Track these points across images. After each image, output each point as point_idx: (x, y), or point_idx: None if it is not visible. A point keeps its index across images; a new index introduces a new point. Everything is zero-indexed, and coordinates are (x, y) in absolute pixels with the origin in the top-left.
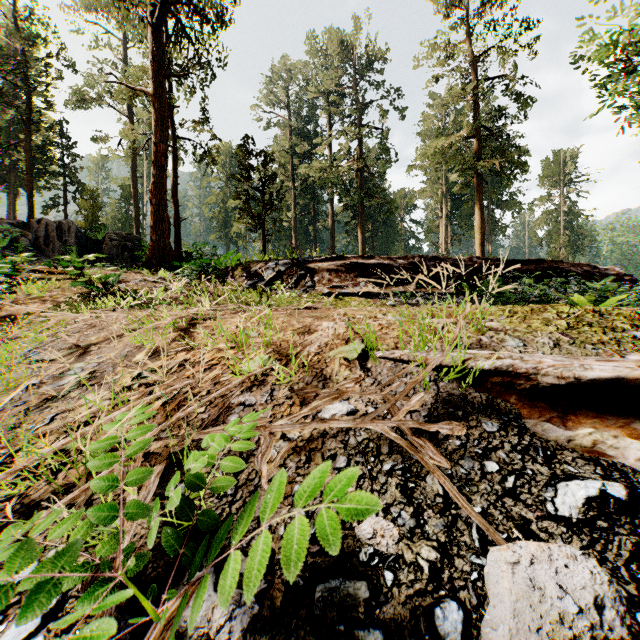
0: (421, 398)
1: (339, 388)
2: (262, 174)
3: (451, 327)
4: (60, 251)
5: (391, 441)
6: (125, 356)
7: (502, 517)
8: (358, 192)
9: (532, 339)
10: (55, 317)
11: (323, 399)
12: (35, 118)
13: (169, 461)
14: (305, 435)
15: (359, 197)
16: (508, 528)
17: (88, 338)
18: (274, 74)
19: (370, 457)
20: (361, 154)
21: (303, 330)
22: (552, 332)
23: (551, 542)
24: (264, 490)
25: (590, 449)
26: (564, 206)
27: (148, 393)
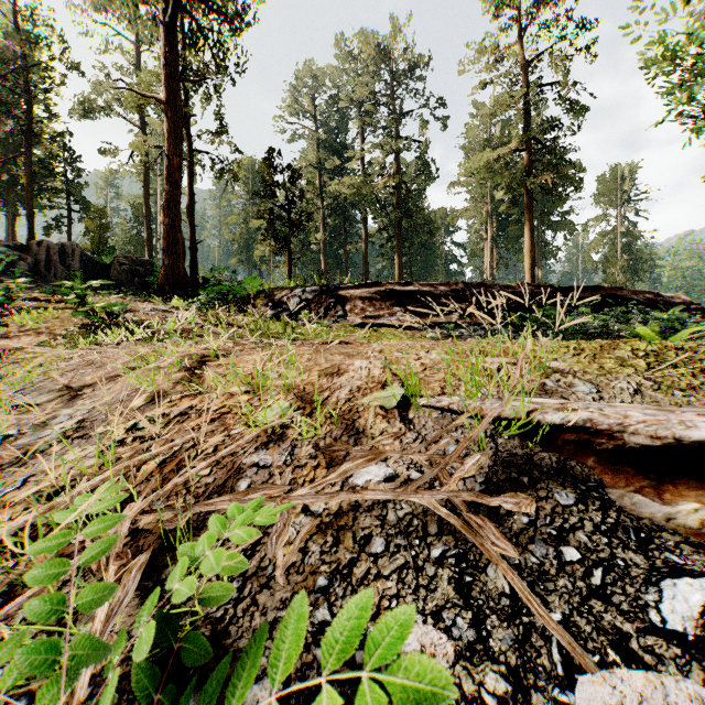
0: (477, 461)
1: (374, 445)
2: (287, 191)
3: (510, 369)
4: (63, 277)
5: (440, 517)
6: (121, 401)
7: (590, 629)
8: (394, 211)
9: (607, 383)
10: (43, 354)
11: (355, 461)
12: (36, 129)
13: (161, 541)
14: (332, 507)
15: (395, 217)
16: (600, 646)
17: (83, 378)
18: (301, 81)
19: (414, 539)
20: (398, 169)
21: (331, 371)
22: (630, 375)
23: (660, 669)
24: (279, 583)
25: (696, 531)
26: (622, 227)
27: (143, 449)
